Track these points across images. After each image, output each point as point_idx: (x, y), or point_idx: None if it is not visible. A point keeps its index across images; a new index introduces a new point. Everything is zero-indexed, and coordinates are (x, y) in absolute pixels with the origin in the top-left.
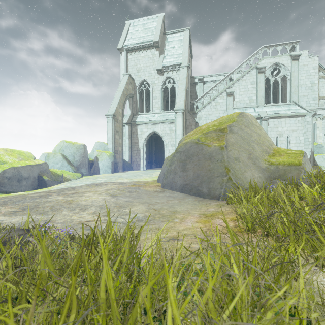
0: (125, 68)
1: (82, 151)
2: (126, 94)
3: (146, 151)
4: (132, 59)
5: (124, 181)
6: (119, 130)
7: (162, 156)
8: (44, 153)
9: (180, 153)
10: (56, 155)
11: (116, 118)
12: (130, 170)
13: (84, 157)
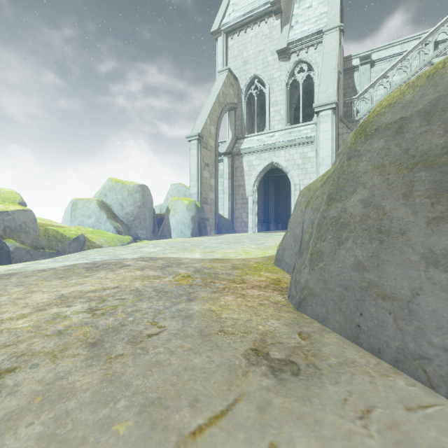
0: (223, 63)
1: (137, 196)
2: (224, 103)
3: (259, 202)
4: (234, 45)
5: (187, 257)
6: (210, 163)
7: (286, 210)
8: (73, 199)
9: (391, 129)
10: (89, 202)
11: (204, 141)
12: (229, 233)
13: (141, 207)
